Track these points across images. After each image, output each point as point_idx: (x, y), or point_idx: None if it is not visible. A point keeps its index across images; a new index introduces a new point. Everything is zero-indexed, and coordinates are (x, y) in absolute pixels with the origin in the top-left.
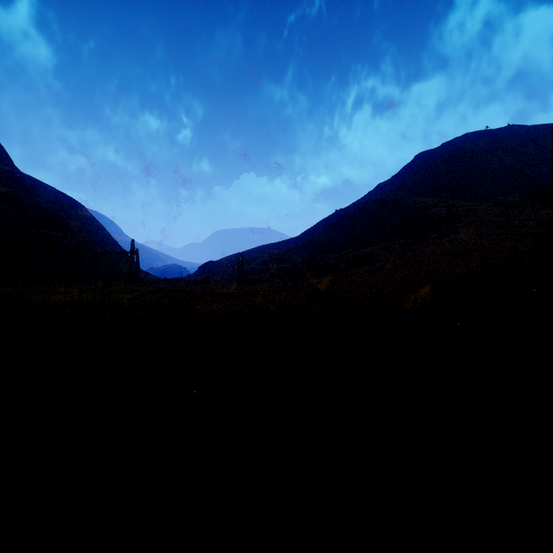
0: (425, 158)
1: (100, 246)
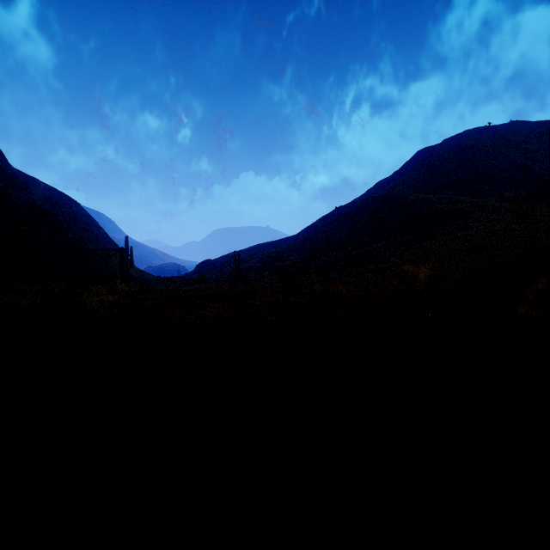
0: (427, 154)
1: (95, 244)
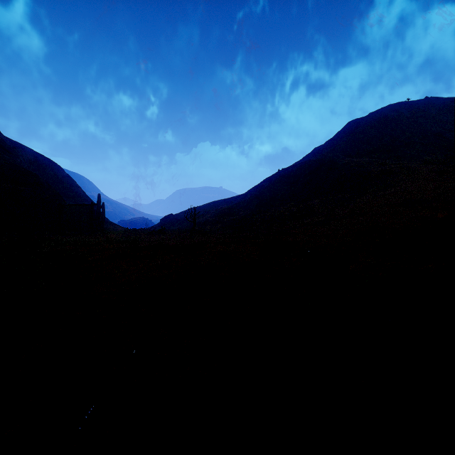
0: (355, 125)
1: (74, 201)
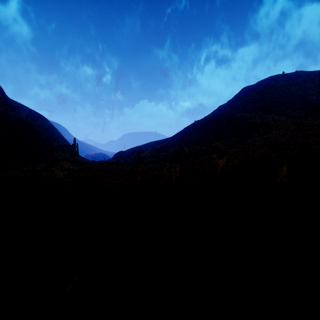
0: (247, 90)
1: (56, 142)
